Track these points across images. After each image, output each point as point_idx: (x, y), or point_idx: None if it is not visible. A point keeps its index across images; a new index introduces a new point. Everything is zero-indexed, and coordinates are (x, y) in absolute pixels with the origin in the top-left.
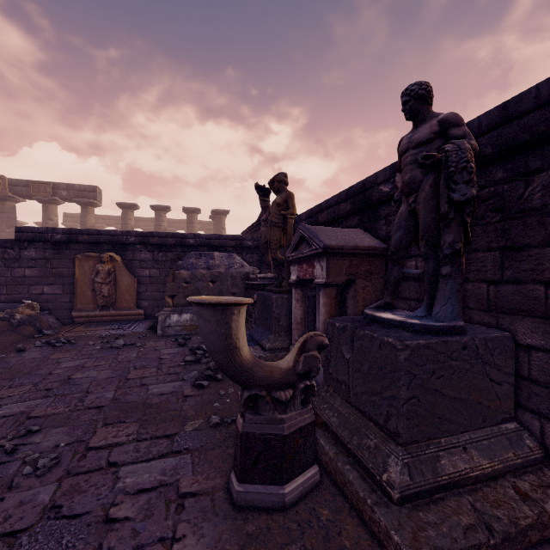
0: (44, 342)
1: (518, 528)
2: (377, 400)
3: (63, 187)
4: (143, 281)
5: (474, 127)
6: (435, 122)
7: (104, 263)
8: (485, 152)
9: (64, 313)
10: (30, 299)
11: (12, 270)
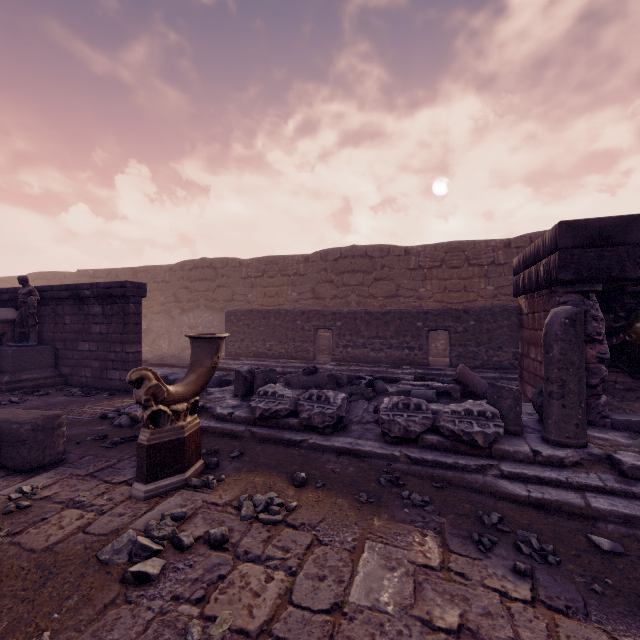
0: None
1: (38, 383)
2: (4, 366)
3: None
4: None
5: (47, 288)
6: (28, 289)
7: None
8: (49, 296)
9: None
10: None
11: None
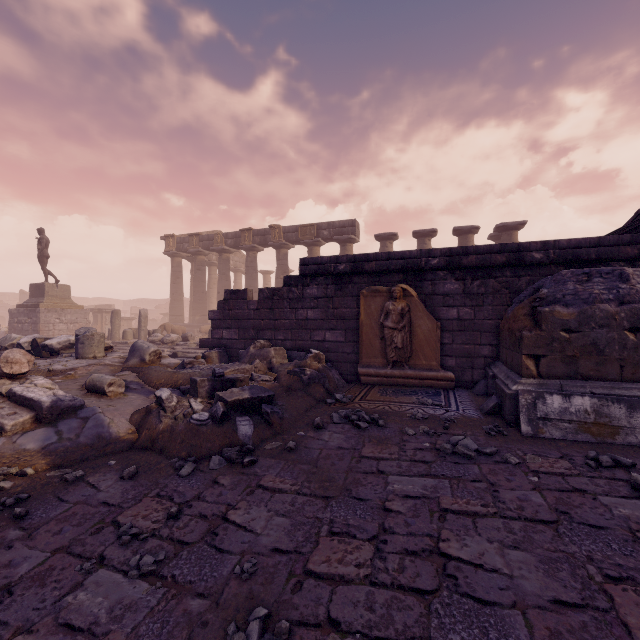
0: (342, 416)
1: None
2: None
3: (324, 227)
4: (447, 326)
5: None
6: None
7: (395, 300)
8: None
9: (346, 367)
10: (312, 347)
11: (296, 311)
